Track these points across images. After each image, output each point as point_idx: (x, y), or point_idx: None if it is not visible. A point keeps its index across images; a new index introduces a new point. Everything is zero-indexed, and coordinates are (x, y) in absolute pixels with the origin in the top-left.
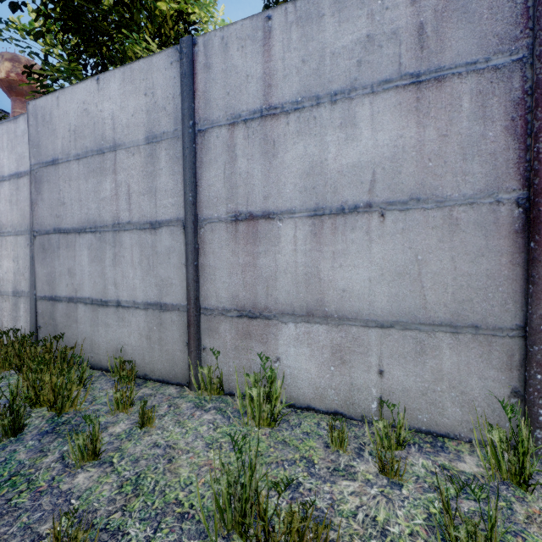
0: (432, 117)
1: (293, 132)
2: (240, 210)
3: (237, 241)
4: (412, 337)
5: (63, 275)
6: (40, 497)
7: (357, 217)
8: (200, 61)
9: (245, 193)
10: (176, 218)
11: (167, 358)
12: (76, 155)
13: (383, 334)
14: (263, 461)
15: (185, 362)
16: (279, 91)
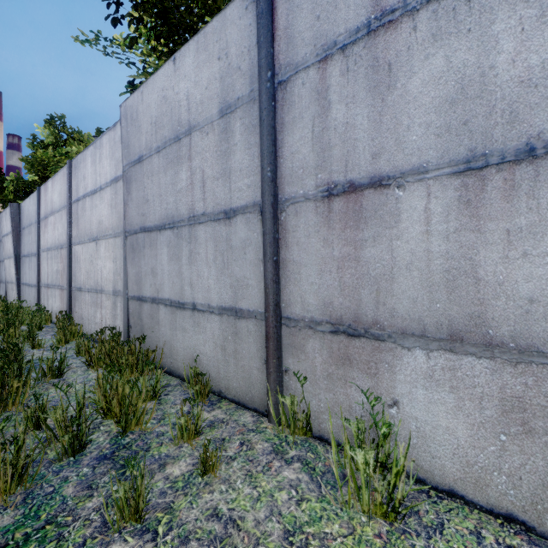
0: None
1: (424, 39)
2: (334, 180)
3: (331, 225)
4: None
5: (148, 275)
6: None
7: None
8: None
9: (342, 154)
10: (252, 202)
11: (242, 376)
12: (157, 148)
13: None
14: None
15: (262, 383)
16: None
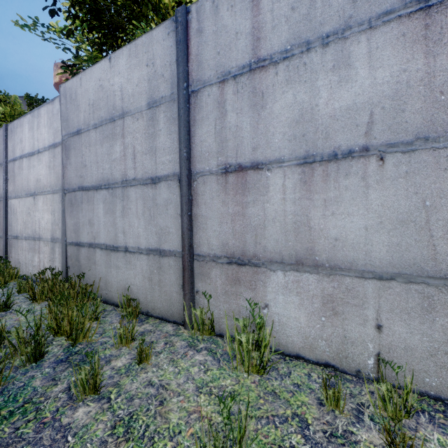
0: (445, 43)
1: (282, 81)
2: (229, 162)
3: (227, 192)
4: (418, 291)
5: (85, 225)
6: (42, 429)
7: (352, 162)
8: (193, 27)
9: (234, 146)
10: (173, 173)
11: (165, 298)
12: (94, 124)
13: (381, 287)
14: (253, 415)
15: (180, 302)
16: (268, 43)
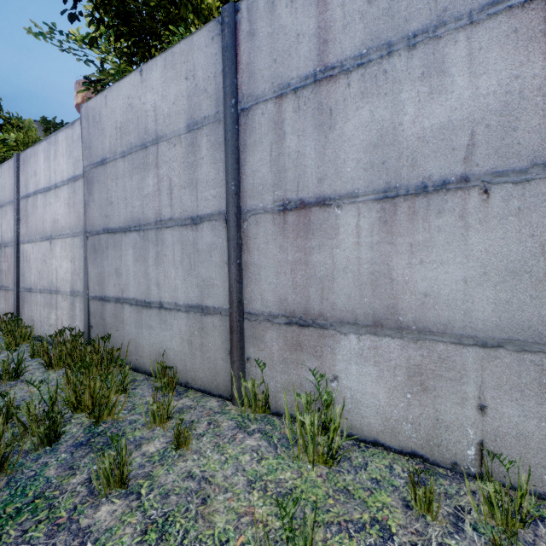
0: None
1: (355, 95)
2: (288, 197)
3: (285, 235)
4: (534, 363)
5: (111, 275)
6: (56, 533)
7: (446, 196)
8: (243, 29)
9: (294, 177)
10: (218, 211)
11: (208, 366)
12: (122, 152)
13: (485, 356)
14: (320, 519)
15: (227, 372)
16: (338, 46)
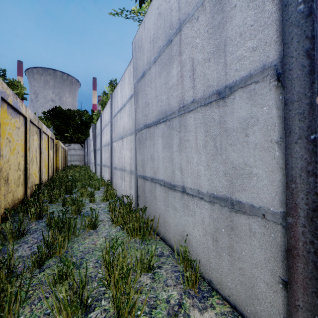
0: None
1: None
2: None
3: None
4: None
5: (148, 160)
6: None
7: None
8: None
9: None
10: (260, 67)
11: (241, 280)
12: (154, 59)
13: None
14: None
15: (275, 307)
16: None
